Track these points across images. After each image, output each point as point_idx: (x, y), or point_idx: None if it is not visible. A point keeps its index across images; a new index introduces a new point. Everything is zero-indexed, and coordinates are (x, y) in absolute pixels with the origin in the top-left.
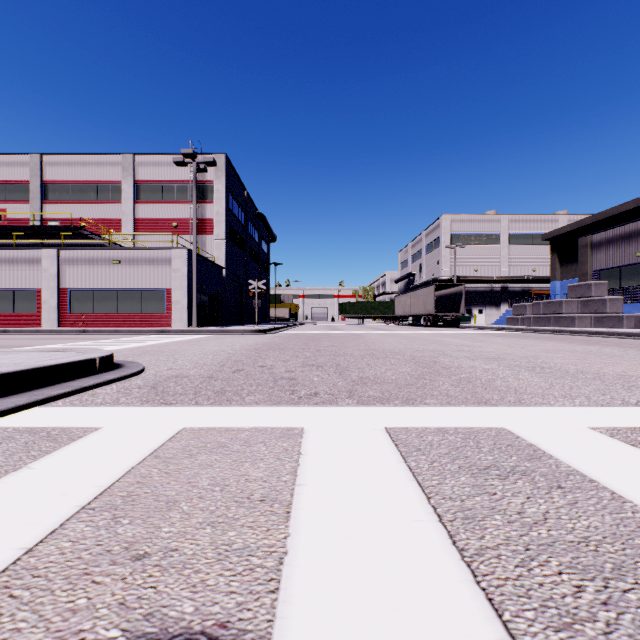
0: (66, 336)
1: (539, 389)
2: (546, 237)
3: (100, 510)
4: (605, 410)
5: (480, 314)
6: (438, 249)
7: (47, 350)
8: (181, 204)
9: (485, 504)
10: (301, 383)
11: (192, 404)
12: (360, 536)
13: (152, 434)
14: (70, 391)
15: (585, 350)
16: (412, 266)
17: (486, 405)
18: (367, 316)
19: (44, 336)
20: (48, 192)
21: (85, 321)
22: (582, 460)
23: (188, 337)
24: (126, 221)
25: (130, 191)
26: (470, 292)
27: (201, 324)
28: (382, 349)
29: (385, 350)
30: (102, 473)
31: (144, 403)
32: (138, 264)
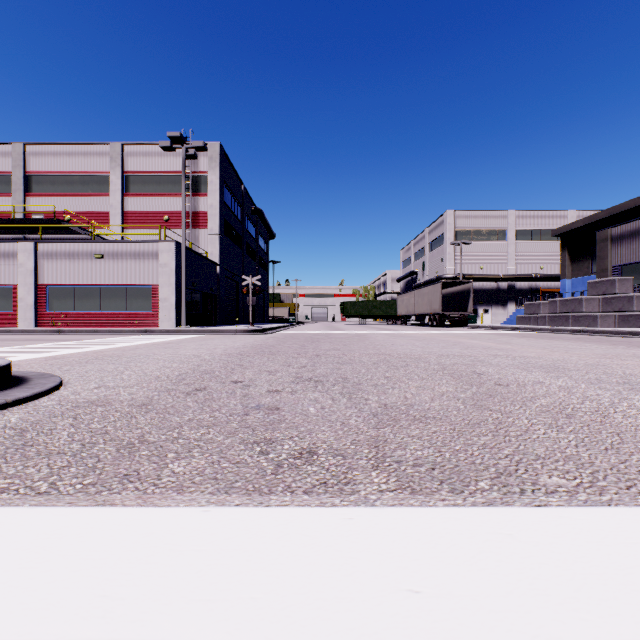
0: (35, 337)
1: None
2: (556, 233)
3: None
4: None
5: (486, 313)
6: (442, 246)
7: None
8: (173, 196)
9: None
10: (287, 420)
11: (33, 494)
12: None
13: None
14: None
15: None
16: (414, 264)
17: None
18: (368, 316)
19: (11, 337)
20: (32, 184)
21: (65, 320)
22: None
23: (171, 338)
24: (114, 214)
25: (119, 183)
26: (475, 291)
27: (192, 324)
28: (396, 353)
29: (401, 355)
30: None
31: None
32: (122, 258)
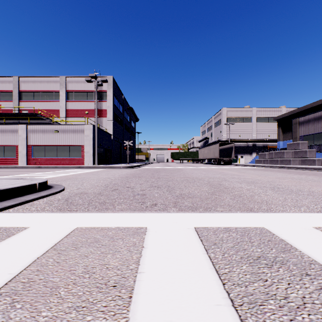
0: (30, 169)
1: (279, 201)
2: (275, 119)
3: (5, 295)
4: (320, 215)
5: (242, 158)
6: (220, 125)
7: (12, 178)
8: (90, 102)
9: (261, 289)
10: (148, 197)
11: (85, 211)
12: (178, 321)
13: (57, 232)
14: (18, 203)
15: (298, 177)
16: (207, 134)
17: (251, 212)
18: (184, 159)
19: (18, 169)
20: (22, 96)
21: (40, 162)
22: (316, 252)
23: (92, 170)
24: (62, 111)
25: (64, 95)
26: (237, 147)
27: (100, 163)
28: (192, 177)
29: (194, 177)
30: (17, 262)
31: (58, 210)
32: (67, 132)
